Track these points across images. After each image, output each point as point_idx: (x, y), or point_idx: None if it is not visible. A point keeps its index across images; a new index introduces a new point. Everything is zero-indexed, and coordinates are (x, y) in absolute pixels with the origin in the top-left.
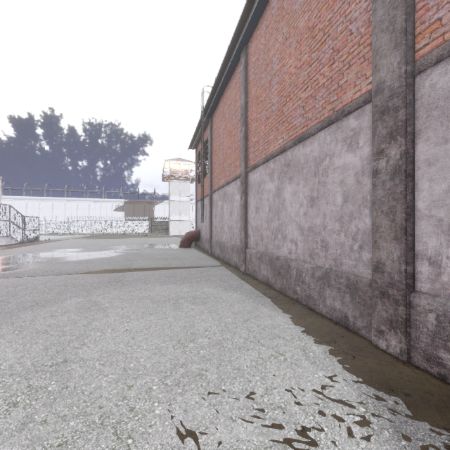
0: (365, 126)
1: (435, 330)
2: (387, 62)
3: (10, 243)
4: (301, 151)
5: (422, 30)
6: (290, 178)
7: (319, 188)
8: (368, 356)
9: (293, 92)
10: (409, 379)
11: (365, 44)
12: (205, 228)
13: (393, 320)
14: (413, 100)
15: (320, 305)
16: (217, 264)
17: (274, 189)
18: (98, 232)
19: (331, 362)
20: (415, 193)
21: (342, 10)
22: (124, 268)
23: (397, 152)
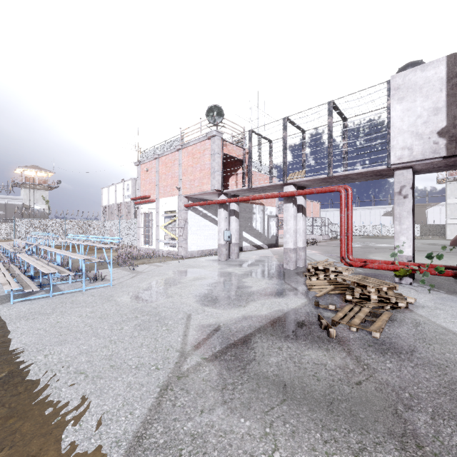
0: None
1: None
2: None
3: (328, 238)
4: None
5: None
6: None
7: None
8: None
9: None
10: None
11: None
12: None
13: None
14: None
15: None
16: None
17: None
18: (369, 234)
19: None
20: None
21: None
22: None
23: None
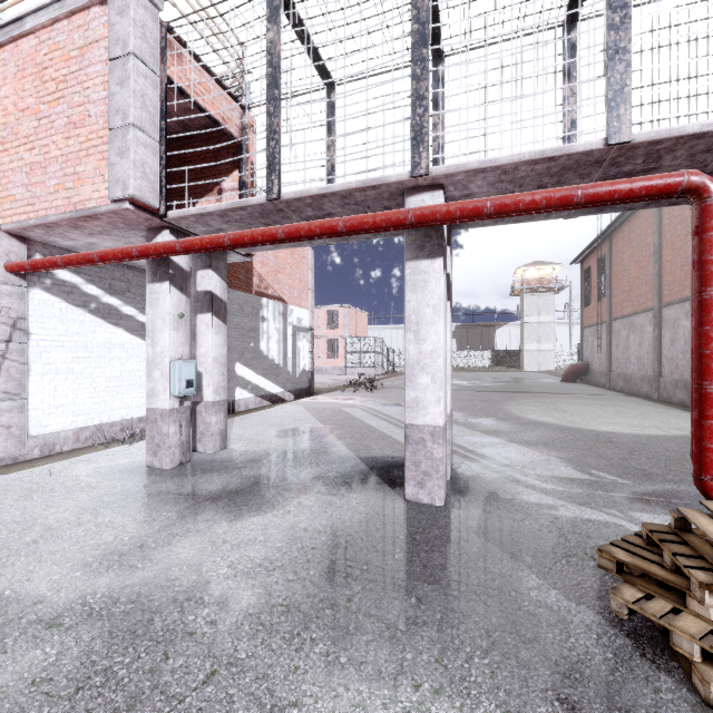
0: None
1: None
2: None
3: (382, 373)
4: None
5: None
6: None
7: None
8: None
9: None
10: None
11: None
12: (599, 359)
13: None
14: None
15: None
16: (622, 394)
17: (689, 326)
18: None
19: None
20: None
21: None
22: (529, 391)
23: None
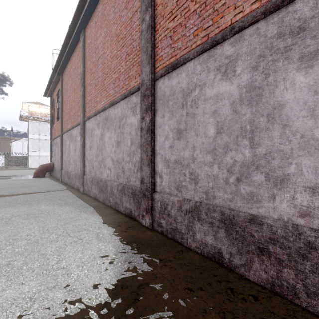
0: (139, 102)
1: (160, 210)
2: (145, 70)
3: None
4: (113, 111)
5: (157, 58)
6: (107, 127)
7: (121, 135)
8: (134, 230)
9: (109, 72)
10: (147, 236)
11: (139, 56)
12: (58, 161)
13: (147, 209)
14: (154, 93)
15: (121, 207)
16: (63, 188)
17: (100, 134)
18: None
19: (111, 237)
20: (155, 141)
21: (130, 32)
22: None
23: (148, 119)
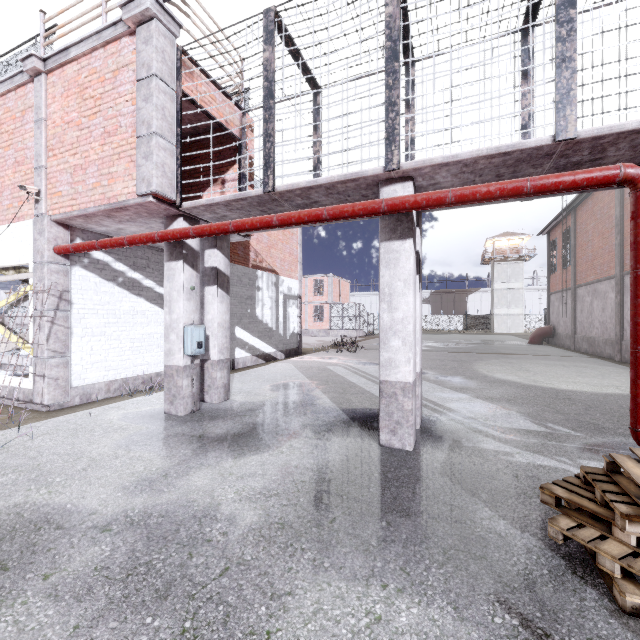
0: None
1: None
2: None
3: (363, 335)
4: None
5: None
6: None
7: None
8: None
9: None
10: None
11: None
12: (564, 323)
13: None
14: None
15: None
16: (586, 356)
17: None
18: None
19: None
20: None
21: None
22: (497, 352)
23: None
